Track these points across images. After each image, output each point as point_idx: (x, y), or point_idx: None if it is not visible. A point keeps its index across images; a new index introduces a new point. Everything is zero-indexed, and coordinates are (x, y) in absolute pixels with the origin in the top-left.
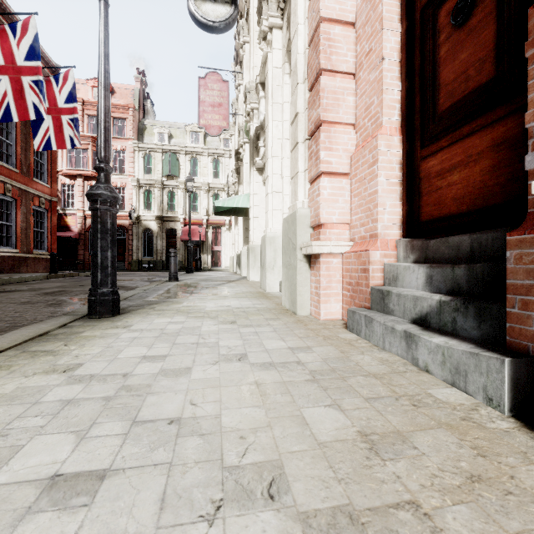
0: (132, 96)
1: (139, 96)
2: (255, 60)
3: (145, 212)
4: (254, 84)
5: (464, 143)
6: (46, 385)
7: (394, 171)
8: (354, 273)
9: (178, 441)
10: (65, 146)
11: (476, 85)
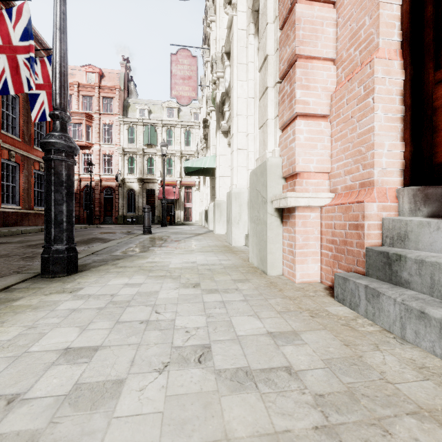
0: (118, 79)
1: (124, 79)
2: (221, 33)
3: (129, 175)
4: (219, 55)
5: None
6: None
7: (393, 103)
8: (338, 229)
9: None
10: None
11: None
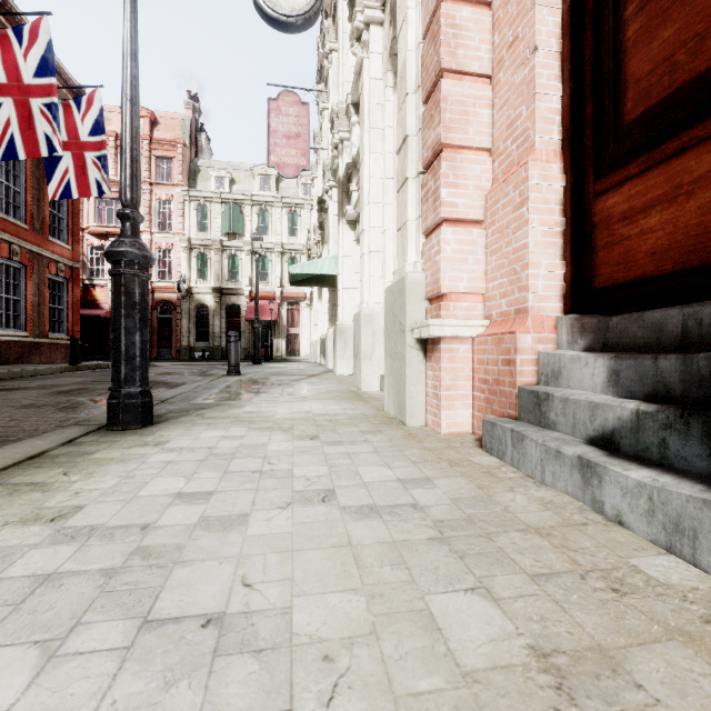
0: (181, 128)
1: (191, 128)
2: (346, 73)
3: (198, 282)
4: (343, 106)
5: (668, 168)
6: (17, 546)
7: (552, 215)
8: (491, 366)
9: (215, 666)
10: (90, 193)
11: (688, 76)
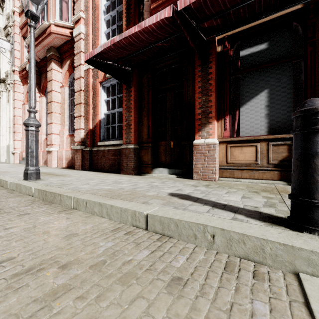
0: None
1: None
2: None
3: None
4: None
5: None
6: None
7: None
8: (21, 156)
9: None
10: None
11: None
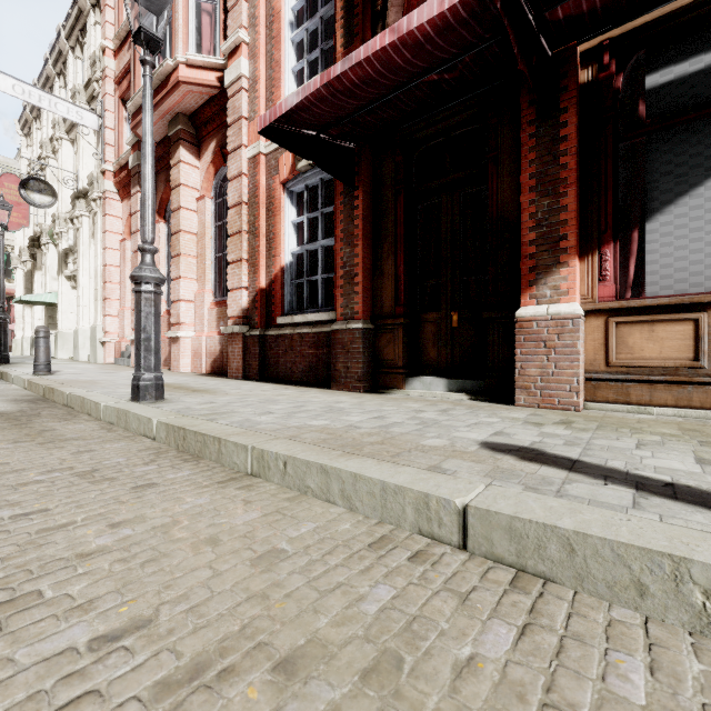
0: None
1: None
2: (64, 196)
3: None
4: (63, 215)
5: None
6: None
7: (130, 319)
8: (118, 348)
9: (75, 367)
10: None
11: None
